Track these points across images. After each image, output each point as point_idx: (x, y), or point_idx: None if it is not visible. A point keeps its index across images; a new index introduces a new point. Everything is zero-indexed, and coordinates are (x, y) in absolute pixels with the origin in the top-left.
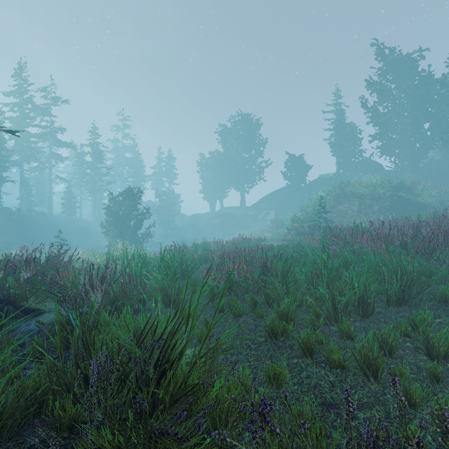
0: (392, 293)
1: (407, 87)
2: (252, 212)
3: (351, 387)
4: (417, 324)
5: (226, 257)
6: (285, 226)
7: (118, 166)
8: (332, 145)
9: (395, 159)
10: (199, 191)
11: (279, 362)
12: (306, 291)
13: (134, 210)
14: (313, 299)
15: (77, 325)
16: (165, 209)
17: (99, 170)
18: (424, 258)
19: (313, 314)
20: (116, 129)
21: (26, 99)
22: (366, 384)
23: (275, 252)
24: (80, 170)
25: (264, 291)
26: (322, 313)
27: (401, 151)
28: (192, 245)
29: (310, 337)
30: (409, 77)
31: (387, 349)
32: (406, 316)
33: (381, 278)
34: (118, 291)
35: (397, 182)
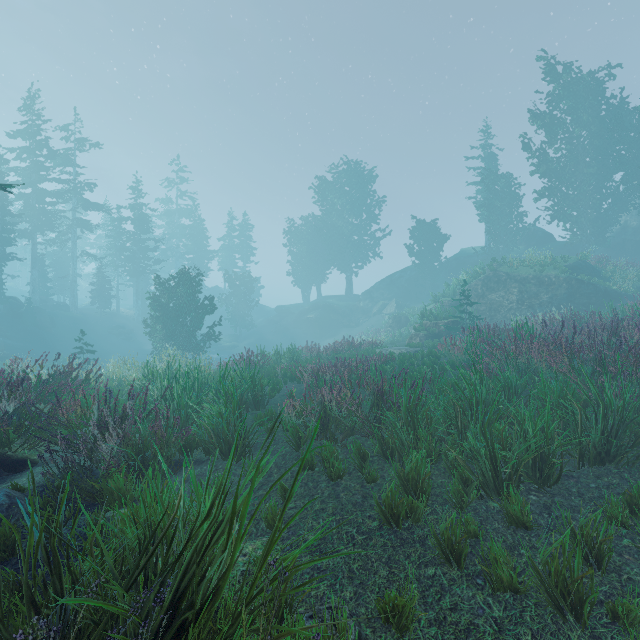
0: (589, 444)
1: (590, 120)
2: (362, 304)
3: (534, 634)
4: (639, 505)
5: (322, 373)
6: (410, 323)
7: (172, 237)
8: (480, 206)
9: (571, 226)
10: (287, 273)
11: (403, 573)
12: (447, 438)
13: (191, 301)
14: (460, 455)
15: (74, 494)
16: (237, 299)
17: (143, 243)
18: (635, 383)
19: (460, 480)
20: (169, 184)
21: (39, 143)
22: (561, 627)
23: (396, 365)
24: (117, 244)
25: (378, 435)
26: (474, 480)
27: (581, 215)
28: (274, 352)
29: (455, 521)
30: (592, 106)
31: (593, 555)
32: (614, 483)
33: (568, 416)
34: (147, 434)
35: (576, 260)
